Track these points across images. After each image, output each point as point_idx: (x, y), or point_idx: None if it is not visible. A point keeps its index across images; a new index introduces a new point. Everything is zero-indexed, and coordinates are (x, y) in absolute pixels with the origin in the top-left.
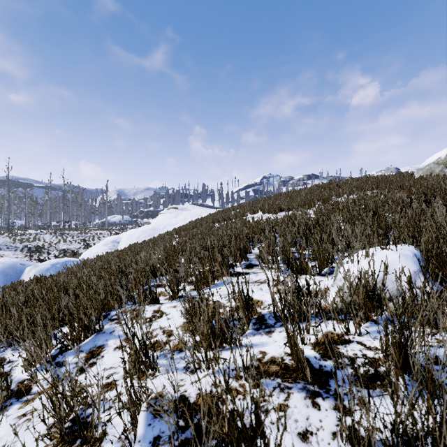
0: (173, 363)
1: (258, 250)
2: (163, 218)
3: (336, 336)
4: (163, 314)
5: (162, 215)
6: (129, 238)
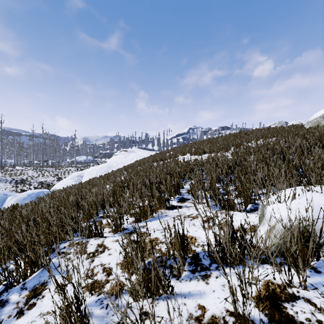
0: (107, 315)
1: (188, 185)
2: (115, 158)
3: (277, 287)
4: (105, 249)
5: (115, 156)
6: (90, 173)
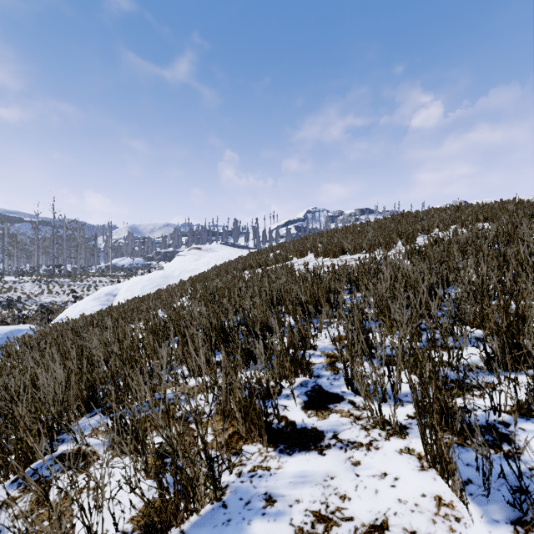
0: None
1: (327, 339)
2: (179, 262)
3: None
4: None
5: (179, 258)
6: (130, 289)
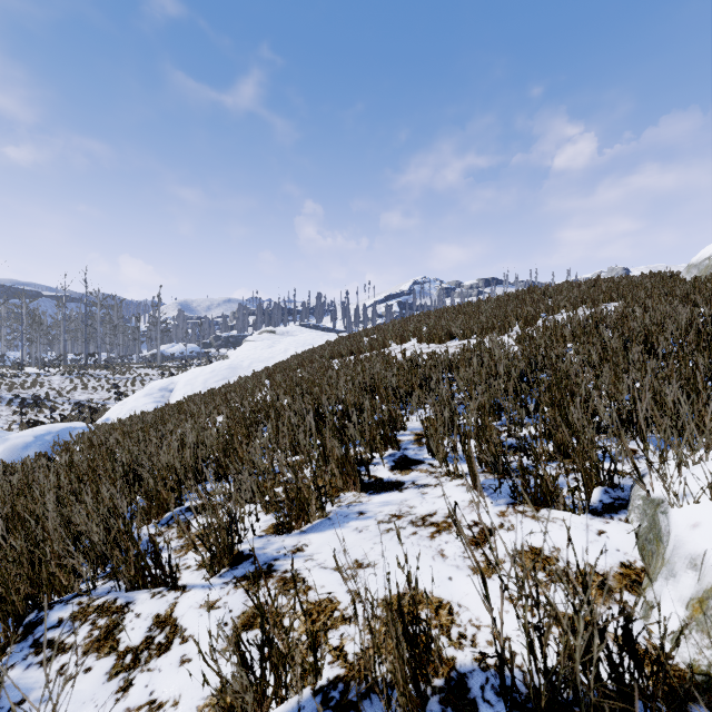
0: None
1: (417, 422)
2: (249, 350)
3: None
4: (173, 637)
5: (248, 344)
6: (190, 383)
